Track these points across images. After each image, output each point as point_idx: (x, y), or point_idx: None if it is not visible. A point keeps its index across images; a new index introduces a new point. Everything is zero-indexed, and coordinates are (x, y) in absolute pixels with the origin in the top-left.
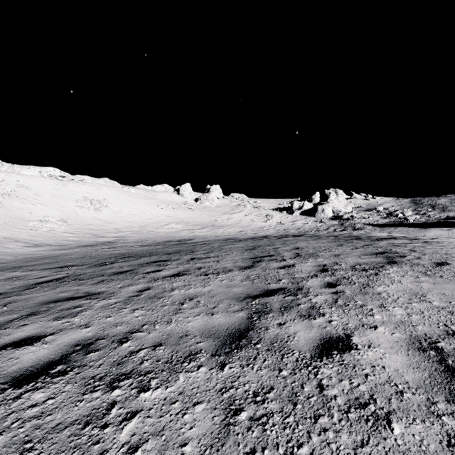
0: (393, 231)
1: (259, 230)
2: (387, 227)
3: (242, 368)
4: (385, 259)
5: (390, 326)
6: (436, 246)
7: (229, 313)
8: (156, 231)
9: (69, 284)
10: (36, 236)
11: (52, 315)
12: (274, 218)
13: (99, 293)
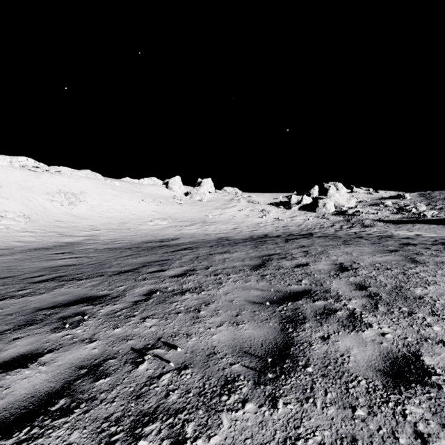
0: (412, 228)
1: (256, 227)
2: (402, 224)
3: None
4: None
5: None
6: None
7: None
8: (137, 228)
9: None
10: None
11: None
12: (271, 213)
13: None
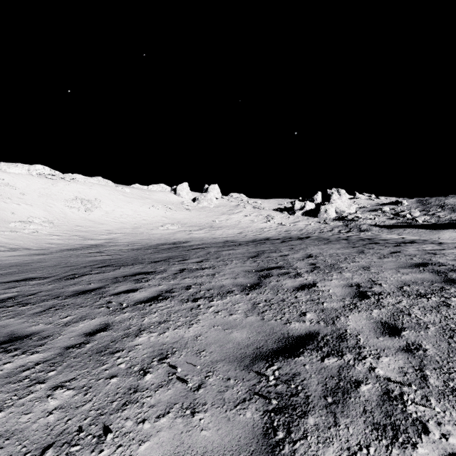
0: (402, 233)
1: (260, 232)
2: (395, 229)
3: None
4: (437, 276)
5: None
6: None
7: (227, 408)
8: (150, 232)
9: (2, 313)
10: (15, 239)
11: None
12: (275, 219)
13: (27, 336)
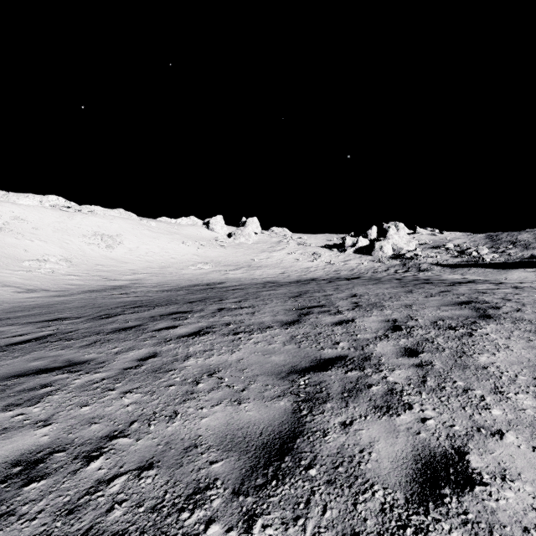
0: (467, 273)
1: (305, 272)
2: (459, 268)
3: (286, 529)
4: (475, 312)
5: (524, 432)
6: (532, 293)
7: (266, 400)
8: (180, 273)
9: (50, 347)
10: (31, 279)
11: (3, 400)
12: (323, 257)
13: (84, 362)
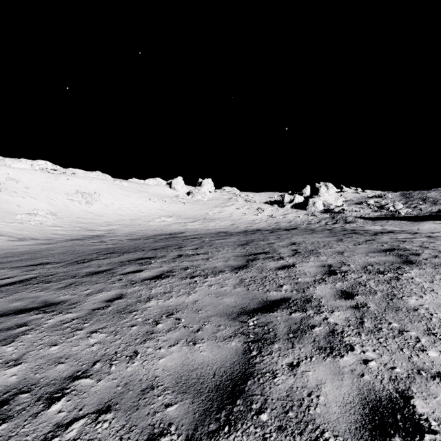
0: (385, 224)
1: (251, 223)
2: (378, 221)
3: None
4: (398, 258)
5: None
6: None
7: (218, 341)
8: (147, 224)
9: (31, 289)
10: (23, 229)
11: None
12: (266, 211)
13: (58, 302)
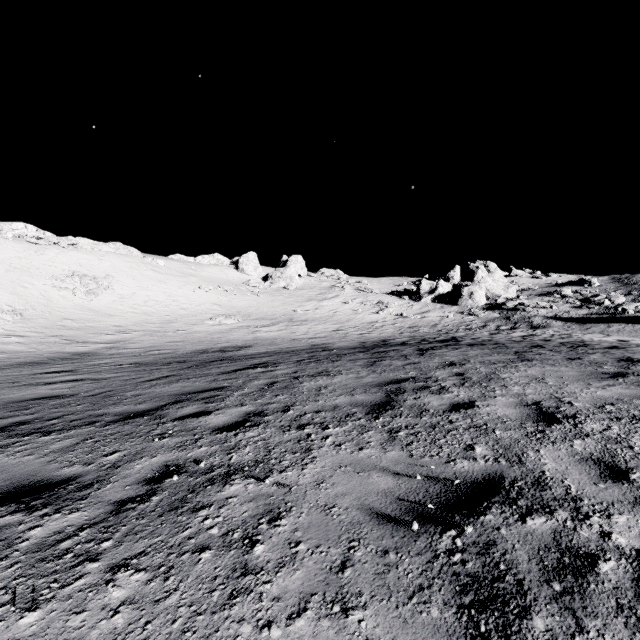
0: (608, 331)
1: (368, 328)
2: (590, 324)
3: None
4: None
5: None
6: None
7: None
8: (189, 330)
9: None
10: None
11: None
12: (391, 307)
13: None
